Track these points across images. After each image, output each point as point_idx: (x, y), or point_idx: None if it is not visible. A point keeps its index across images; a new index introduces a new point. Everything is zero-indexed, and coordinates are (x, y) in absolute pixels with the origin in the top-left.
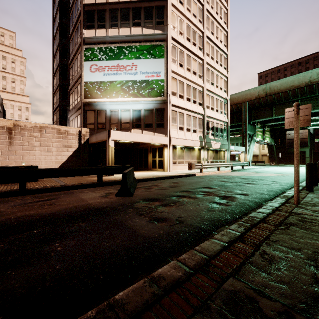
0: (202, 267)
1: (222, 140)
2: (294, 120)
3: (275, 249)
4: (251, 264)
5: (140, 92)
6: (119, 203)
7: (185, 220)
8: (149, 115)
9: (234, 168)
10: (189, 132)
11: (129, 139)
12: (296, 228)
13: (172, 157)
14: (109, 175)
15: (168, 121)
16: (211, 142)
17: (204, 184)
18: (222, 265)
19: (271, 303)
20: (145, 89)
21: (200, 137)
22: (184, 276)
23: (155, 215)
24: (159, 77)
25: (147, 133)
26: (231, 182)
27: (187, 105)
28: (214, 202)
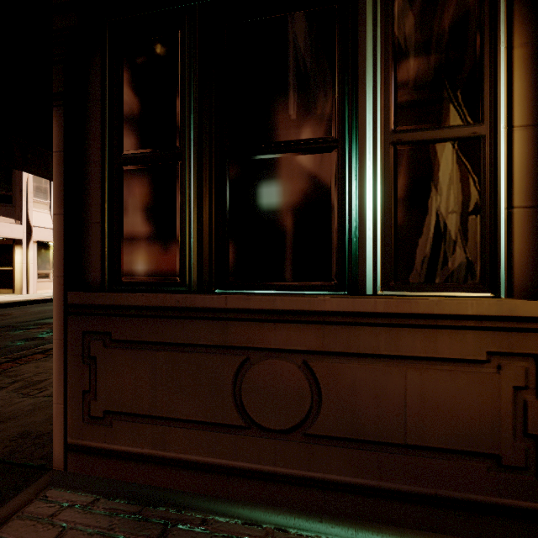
0: None
1: None
2: None
3: None
4: None
5: None
6: None
7: None
8: None
9: None
10: None
11: None
12: None
13: (36, 264)
14: None
15: (23, 192)
16: None
17: None
18: None
19: None
20: None
21: None
22: None
23: None
24: None
25: None
26: None
27: None
28: (26, 338)
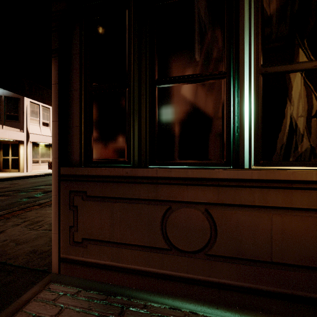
0: None
1: None
2: None
3: (7, 221)
4: None
5: None
6: None
7: None
8: None
9: None
10: None
11: None
12: None
13: (31, 155)
14: None
15: (24, 114)
16: None
17: (51, 182)
18: None
19: None
20: None
21: None
22: None
23: None
24: None
25: None
26: None
27: None
28: (28, 197)
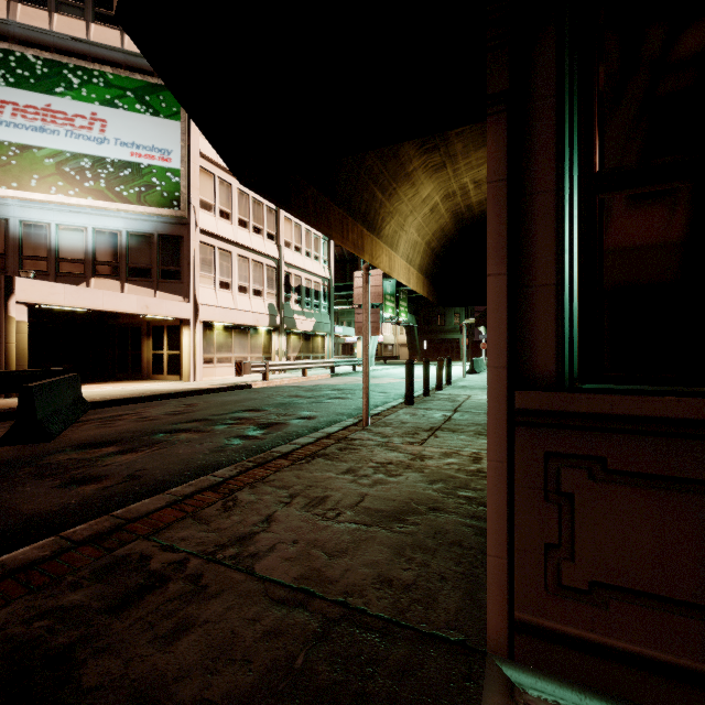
0: (100, 536)
1: (318, 314)
2: (363, 292)
3: (256, 492)
4: (194, 517)
5: (115, 189)
6: (3, 459)
7: (148, 474)
8: (143, 248)
9: (340, 371)
10: (245, 295)
11: (79, 303)
12: (323, 459)
13: (201, 348)
14: (9, 396)
15: (191, 266)
16: (294, 318)
17: (253, 403)
18: (140, 528)
19: (172, 556)
20: (130, 185)
21: (270, 307)
22: (51, 555)
23: (84, 472)
24: (169, 161)
25: (136, 290)
26: (309, 397)
27: (239, 236)
28: (238, 436)
